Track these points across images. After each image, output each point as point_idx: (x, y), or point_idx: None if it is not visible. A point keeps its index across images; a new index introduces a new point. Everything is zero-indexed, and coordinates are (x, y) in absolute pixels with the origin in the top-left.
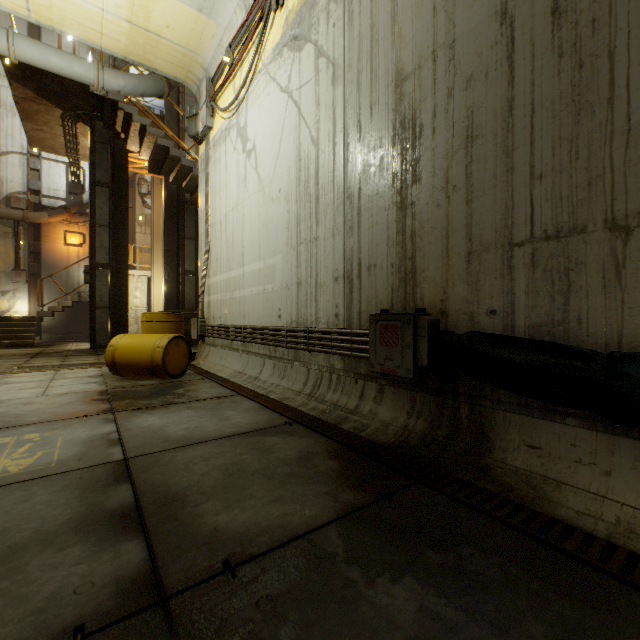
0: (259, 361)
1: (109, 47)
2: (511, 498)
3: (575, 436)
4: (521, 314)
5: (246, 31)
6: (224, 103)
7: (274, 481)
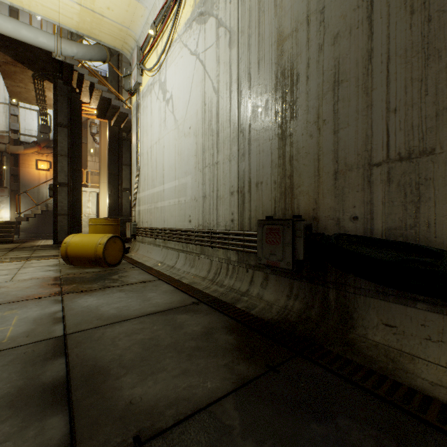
0: (175, 254)
1: (65, 23)
2: (374, 369)
3: (425, 318)
4: (379, 220)
5: (165, 11)
6: (150, 65)
7: (182, 354)
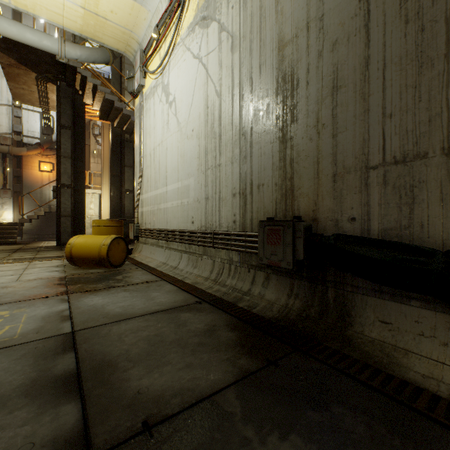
0: (178, 255)
1: (69, 26)
2: (370, 363)
3: (418, 315)
4: (375, 221)
5: (168, 15)
6: (153, 68)
7: (186, 350)
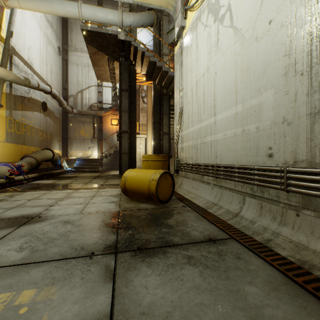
0: (236, 197)
1: None
2: None
3: None
4: None
5: None
6: (195, 1)
7: None
